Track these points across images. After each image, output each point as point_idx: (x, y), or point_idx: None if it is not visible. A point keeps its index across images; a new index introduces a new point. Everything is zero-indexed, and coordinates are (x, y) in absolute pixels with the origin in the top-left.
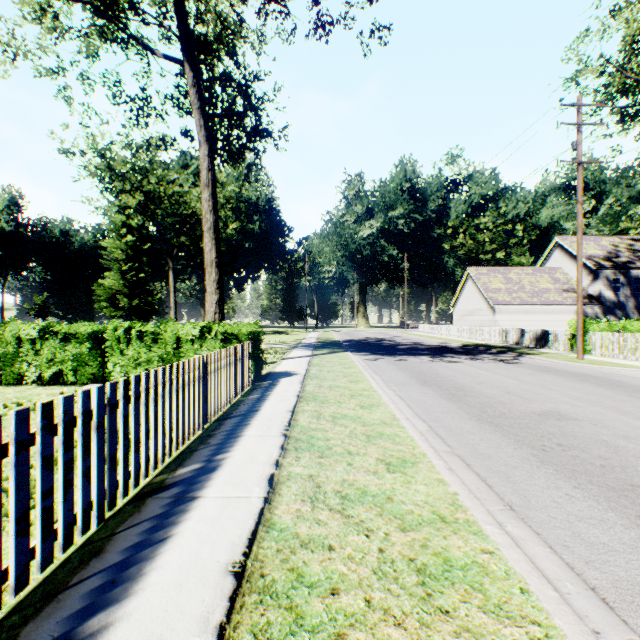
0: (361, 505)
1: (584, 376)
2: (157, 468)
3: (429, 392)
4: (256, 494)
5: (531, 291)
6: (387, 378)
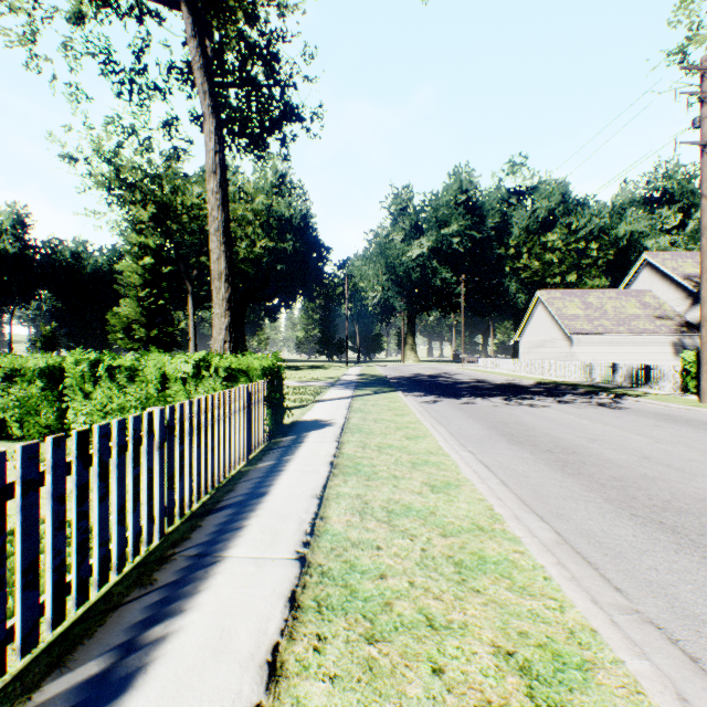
0: None
1: None
2: (1, 675)
3: (525, 456)
4: None
5: (616, 318)
6: (457, 431)
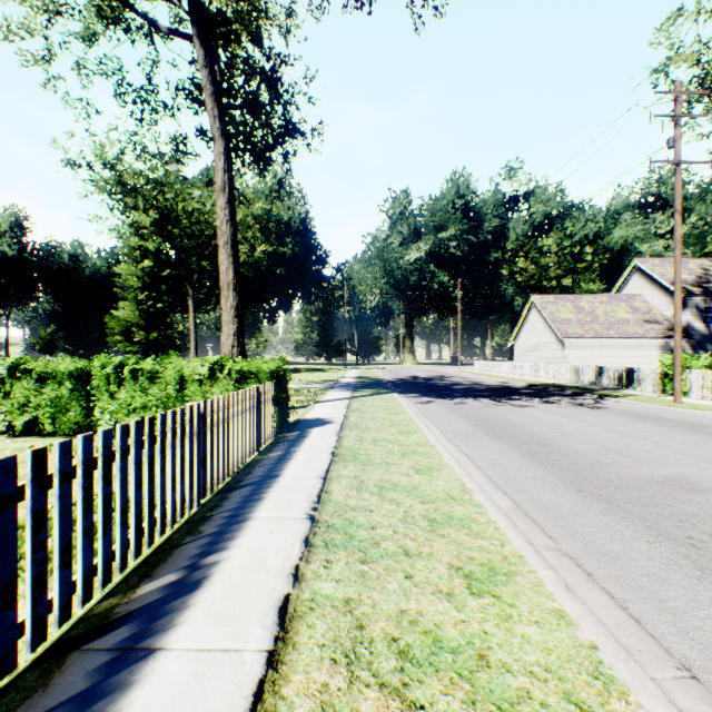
0: (435, 675)
1: (694, 425)
2: (110, 581)
3: (502, 448)
4: (255, 644)
5: (606, 322)
6: (445, 427)
